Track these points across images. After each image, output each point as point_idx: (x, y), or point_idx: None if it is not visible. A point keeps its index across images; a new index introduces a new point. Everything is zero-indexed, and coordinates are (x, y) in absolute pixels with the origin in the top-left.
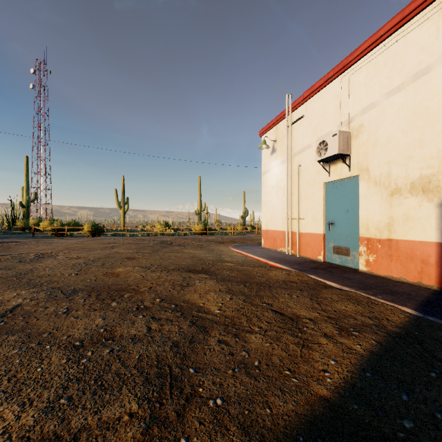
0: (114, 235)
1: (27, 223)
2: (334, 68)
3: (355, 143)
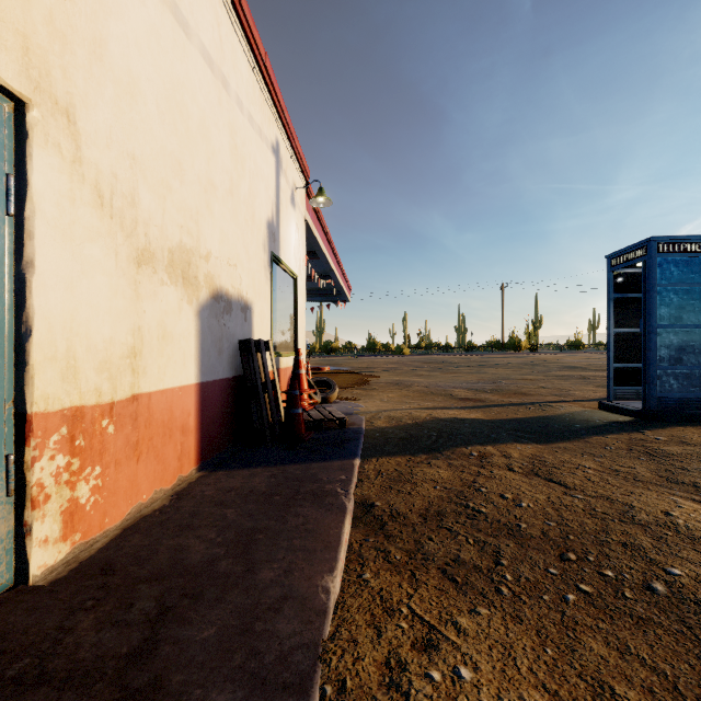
0: None
1: None
2: None
3: None
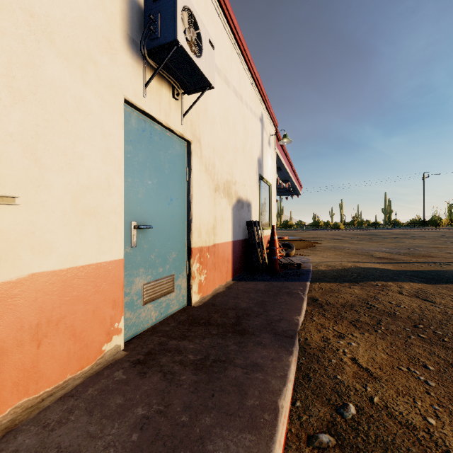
0: None
1: None
2: None
3: None
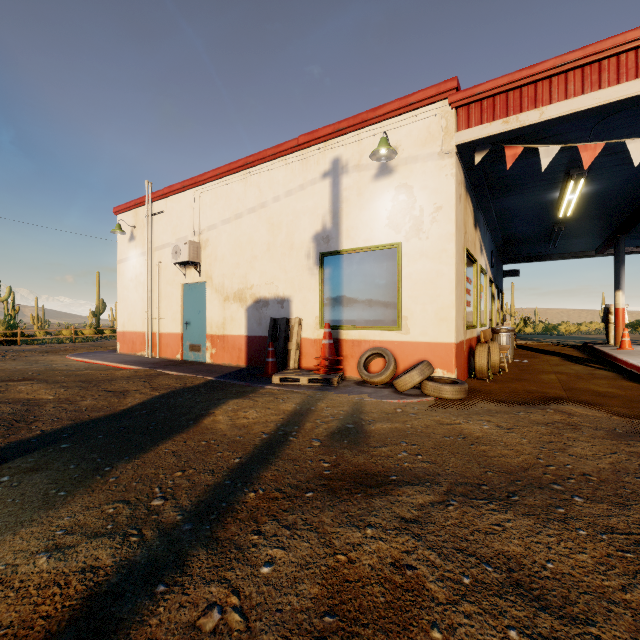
0: None
1: None
2: (189, 179)
3: (204, 254)
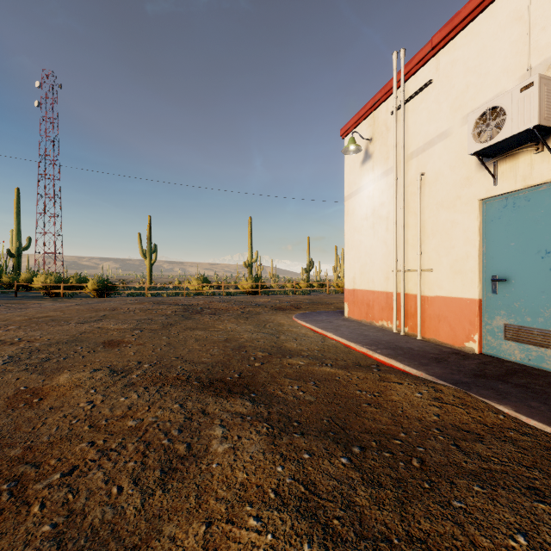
0: (131, 294)
1: (16, 278)
2: None
3: None
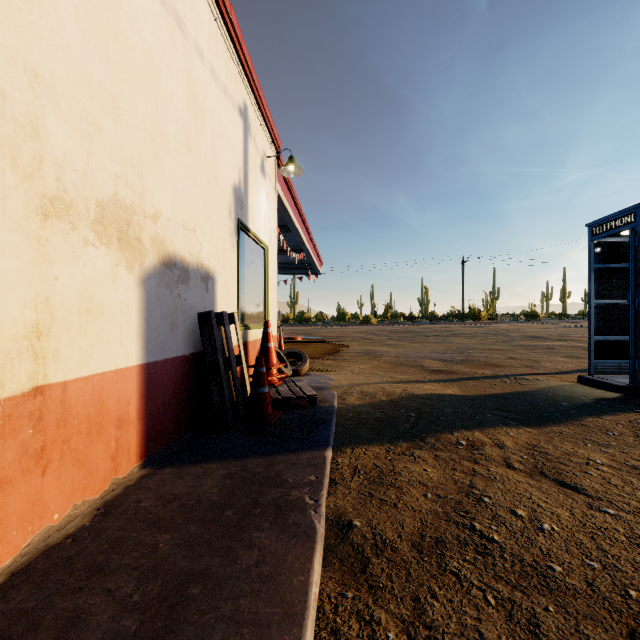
0: None
1: None
2: None
3: None
